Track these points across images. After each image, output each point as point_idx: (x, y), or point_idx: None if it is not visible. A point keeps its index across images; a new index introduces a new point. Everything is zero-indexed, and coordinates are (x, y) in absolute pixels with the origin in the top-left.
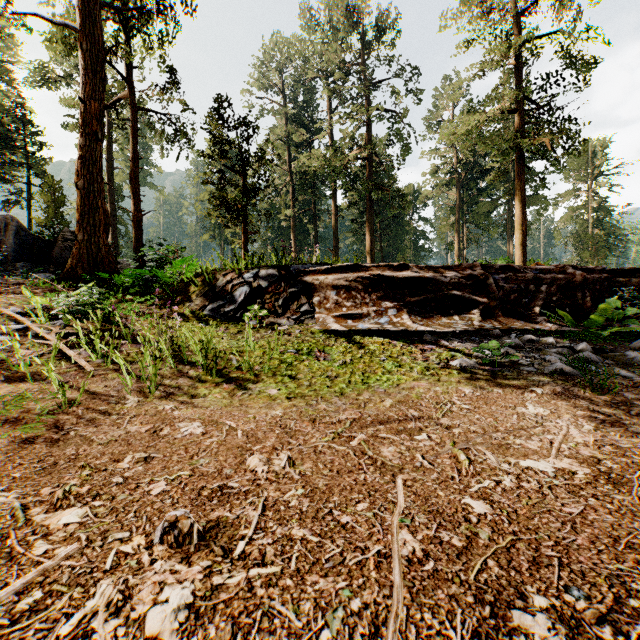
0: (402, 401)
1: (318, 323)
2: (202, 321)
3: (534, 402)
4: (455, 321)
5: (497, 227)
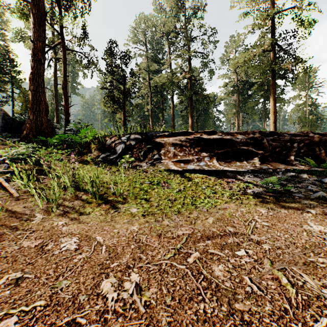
0: (220, 219)
1: (163, 165)
2: (96, 164)
3: (312, 220)
4: (244, 164)
5: (258, 114)
